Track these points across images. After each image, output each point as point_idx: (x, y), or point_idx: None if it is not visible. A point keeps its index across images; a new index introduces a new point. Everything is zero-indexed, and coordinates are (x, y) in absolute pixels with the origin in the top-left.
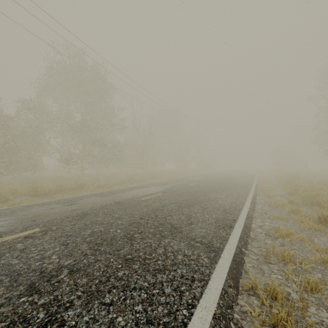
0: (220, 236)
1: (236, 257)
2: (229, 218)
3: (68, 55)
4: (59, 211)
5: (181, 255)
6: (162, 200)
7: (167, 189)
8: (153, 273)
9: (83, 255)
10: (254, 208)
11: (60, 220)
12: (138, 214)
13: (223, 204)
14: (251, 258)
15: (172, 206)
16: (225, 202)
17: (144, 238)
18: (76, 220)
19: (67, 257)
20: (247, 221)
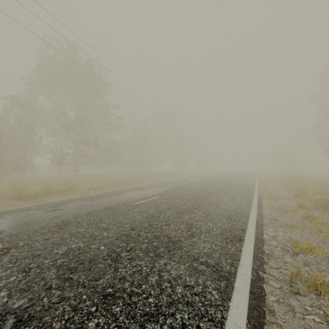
0: (229, 253)
1: (253, 287)
2: (236, 227)
3: (60, 50)
4: (36, 219)
5: (181, 287)
6: (158, 204)
7: (165, 192)
8: (141, 323)
9: (45, 289)
10: (262, 213)
11: (33, 232)
12: (129, 223)
13: (227, 209)
14: (272, 285)
15: (170, 212)
16: (229, 206)
17: (134, 258)
18: (52, 231)
19: (21, 293)
20: (258, 231)
